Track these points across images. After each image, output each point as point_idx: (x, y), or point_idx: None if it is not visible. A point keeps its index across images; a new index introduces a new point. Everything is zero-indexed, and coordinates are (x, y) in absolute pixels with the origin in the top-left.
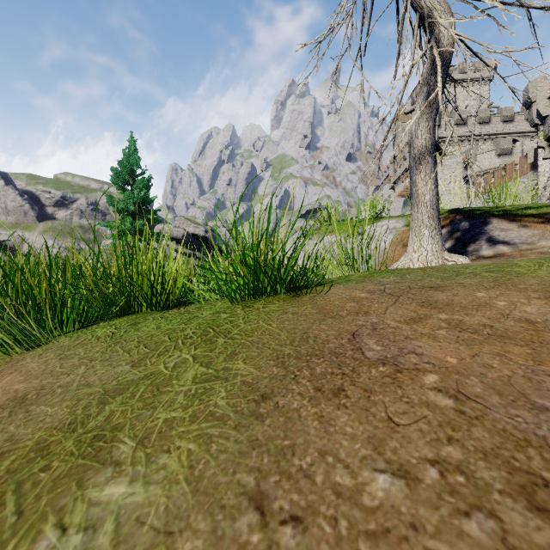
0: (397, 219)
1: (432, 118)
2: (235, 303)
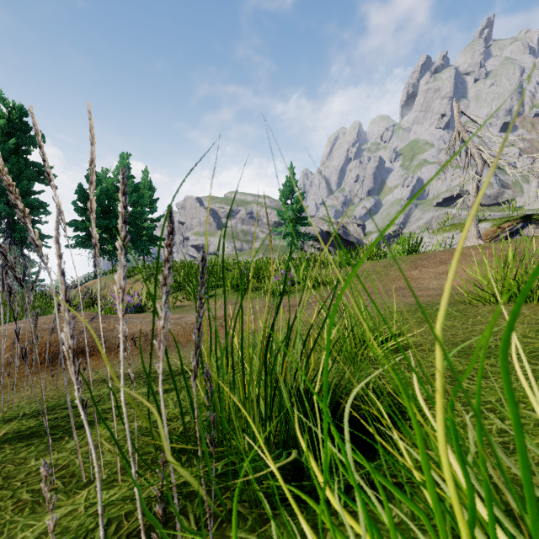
0: (488, 222)
1: (474, 194)
2: (403, 256)
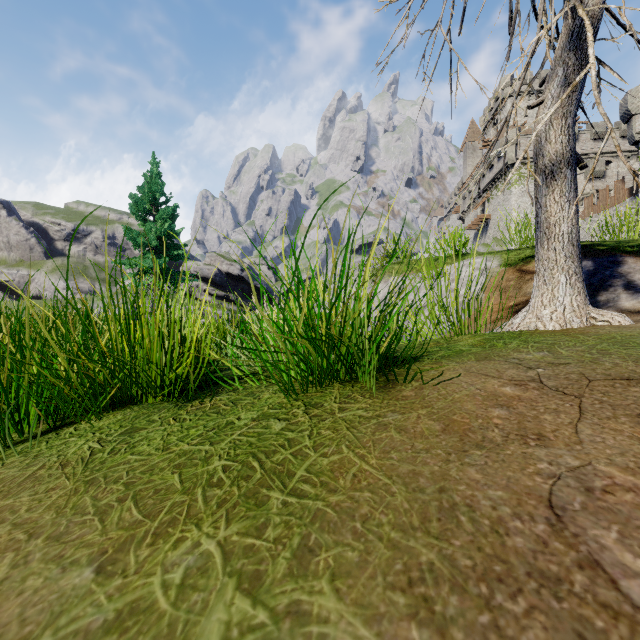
0: (488, 257)
1: (572, 112)
2: (292, 396)
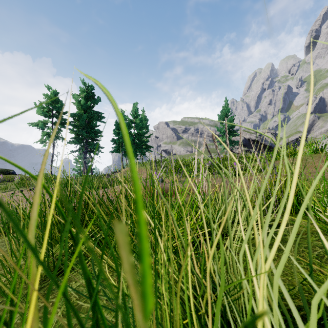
0: None
1: None
2: (312, 154)
